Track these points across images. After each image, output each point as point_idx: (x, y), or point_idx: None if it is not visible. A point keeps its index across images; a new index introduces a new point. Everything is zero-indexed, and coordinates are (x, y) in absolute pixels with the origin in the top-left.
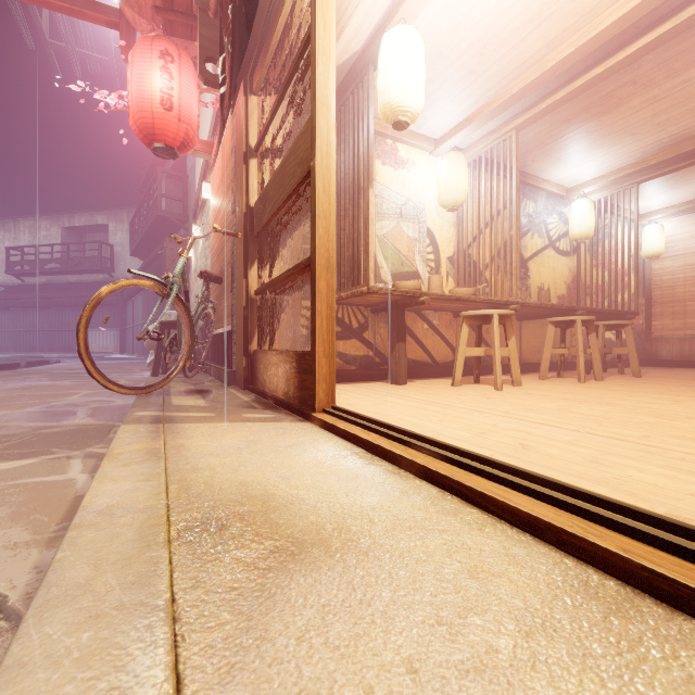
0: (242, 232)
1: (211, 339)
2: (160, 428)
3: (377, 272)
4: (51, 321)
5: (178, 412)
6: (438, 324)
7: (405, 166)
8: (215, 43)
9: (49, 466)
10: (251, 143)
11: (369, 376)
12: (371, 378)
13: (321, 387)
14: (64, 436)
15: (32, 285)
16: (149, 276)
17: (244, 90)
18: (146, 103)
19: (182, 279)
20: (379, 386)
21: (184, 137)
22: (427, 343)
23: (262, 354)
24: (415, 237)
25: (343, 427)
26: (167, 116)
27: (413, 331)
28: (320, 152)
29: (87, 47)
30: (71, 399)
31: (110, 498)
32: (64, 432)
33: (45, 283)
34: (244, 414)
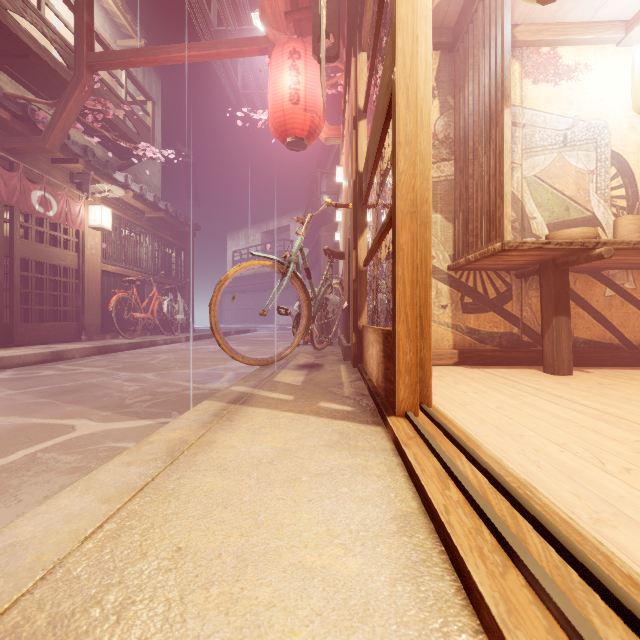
0: (352, 202)
1: (340, 313)
2: (226, 410)
3: (525, 224)
4: (256, 301)
5: (266, 390)
6: (632, 288)
7: (572, 75)
8: (327, 17)
9: (152, 431)
10: (359, 105)
11: (512, 359)
12: (516, 362)
13: (403, 381)
14: (194, 399)
15: (246, 276)
16: (268, 256)
17: (354, 51)
18: (278, 104)
19: (302, 257)
20: (524, 374)
21: (310, 125)
22: (611, 316)
23: (365, 330)
24: (589, 169)
25: (412, 456)
26: (295, 110)
27: (585, 300)
28: (402, 54)
29: (264, 87)
30: (232, 363)
31: (34, 527)
32: (197, 395)
33: (252, 274)
34: (322, 401)
